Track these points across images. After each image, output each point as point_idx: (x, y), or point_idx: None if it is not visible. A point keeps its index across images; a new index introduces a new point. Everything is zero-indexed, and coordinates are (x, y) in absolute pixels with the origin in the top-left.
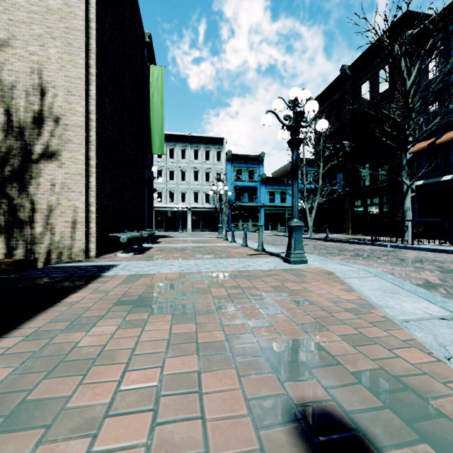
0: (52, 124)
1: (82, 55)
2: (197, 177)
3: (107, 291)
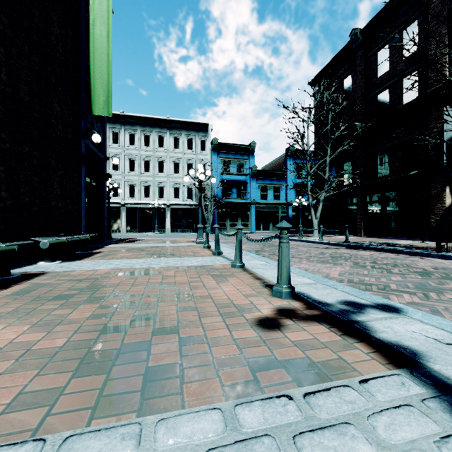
0: None
1: None
2: (178, 168)
3: None
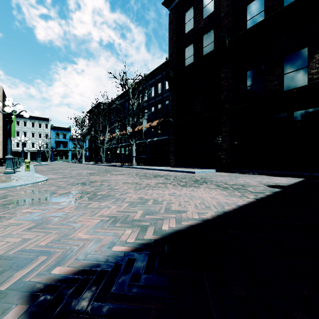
0: None
1: (0, 131)
2: (34, 135)
3: None
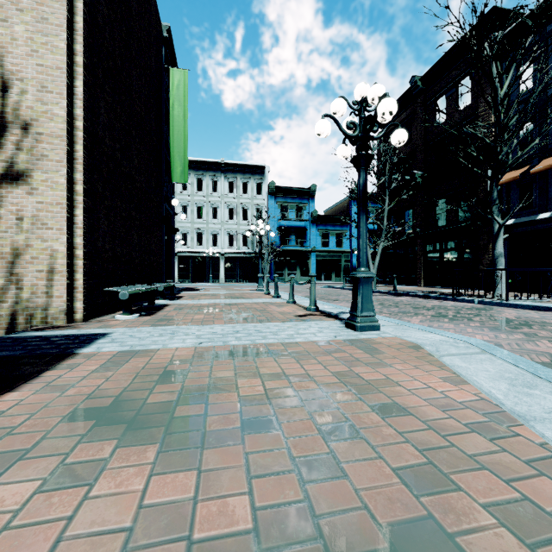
0: (19, 133)
1: (63, 36)
2: (232, 214)
3: (68, 386)
